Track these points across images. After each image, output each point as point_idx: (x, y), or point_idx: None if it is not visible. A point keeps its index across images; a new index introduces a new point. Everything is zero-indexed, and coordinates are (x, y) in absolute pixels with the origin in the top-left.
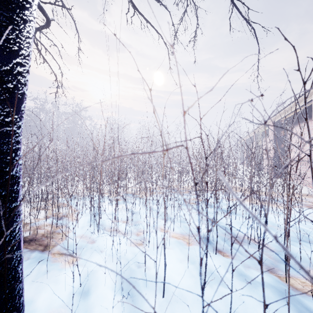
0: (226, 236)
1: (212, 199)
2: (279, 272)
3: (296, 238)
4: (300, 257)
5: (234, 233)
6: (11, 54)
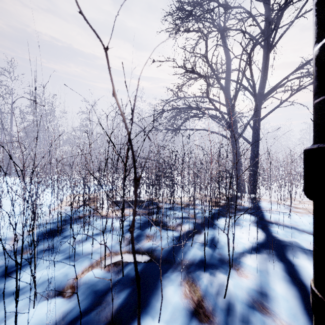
0: None
1: None
2: None
3: None
4: None
5: None
6: (258, 148)
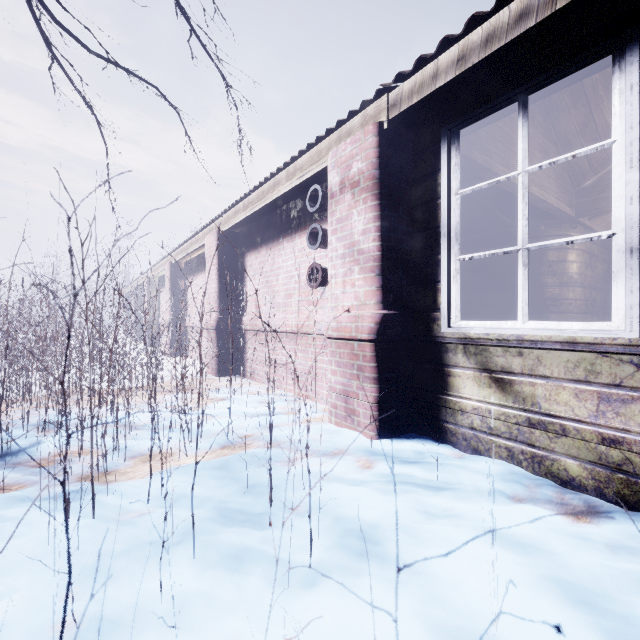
0: (25, 463)
1: (20, 412)
2: (96, 474)
3: (144, 430)
4: (134, 449)
5: (45, 452)
6: None
